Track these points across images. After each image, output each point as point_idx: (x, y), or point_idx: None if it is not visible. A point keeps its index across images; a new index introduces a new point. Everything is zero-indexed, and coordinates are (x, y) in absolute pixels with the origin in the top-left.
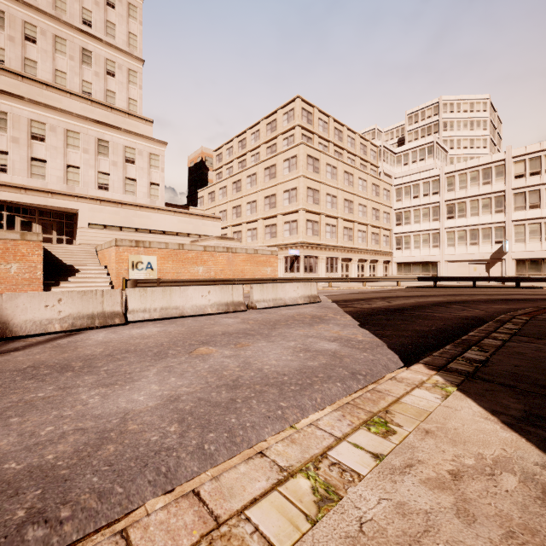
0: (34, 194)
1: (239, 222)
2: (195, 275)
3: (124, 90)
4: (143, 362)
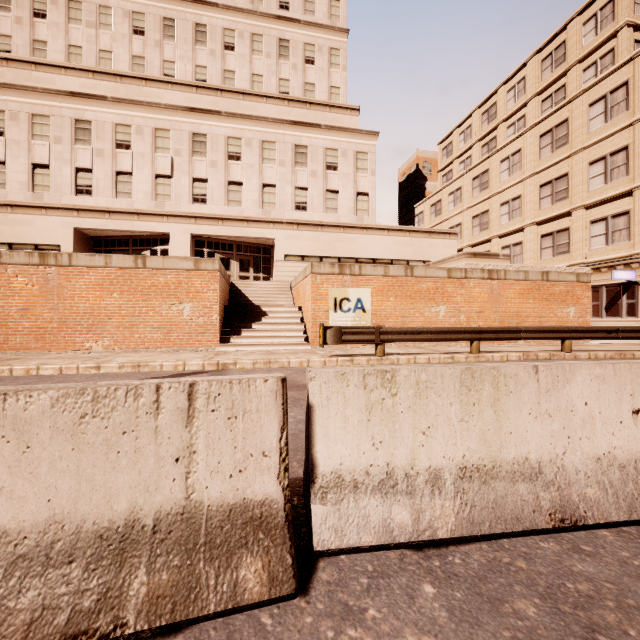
0: (231, 225)
1: (484, 237)
2: (432, 320)
3: (325, 78)
4: None
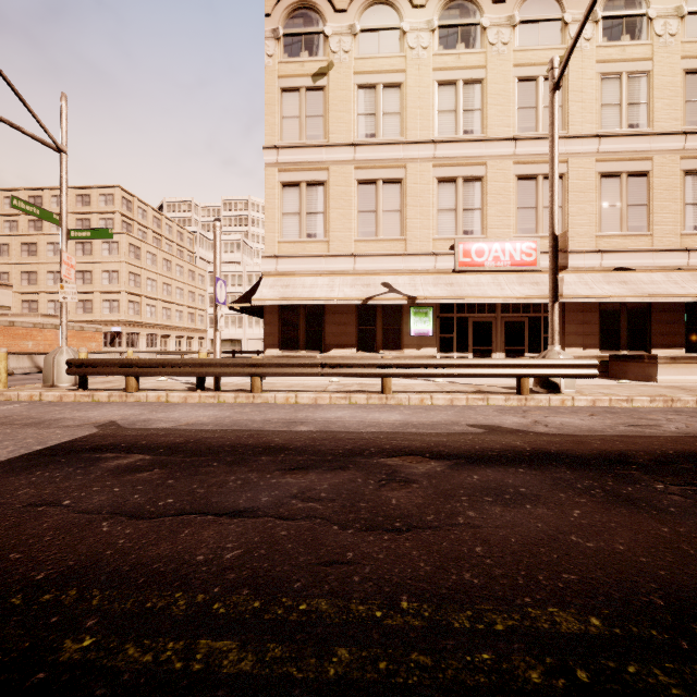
0: None
1: (34, 290)
2: (26, 349)
3: None
4: None
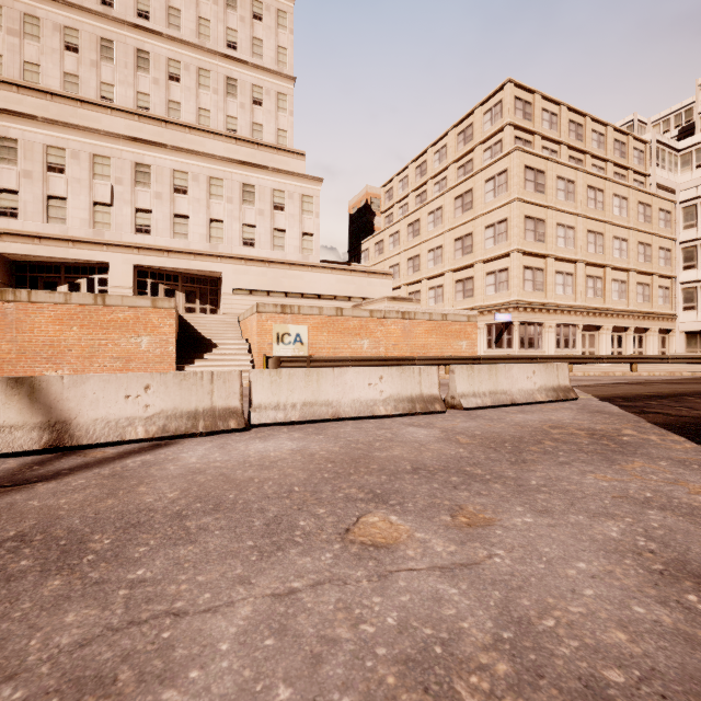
0: (177, 257)
1: (416, 278)
2: (358, 351)
3: (273, 120)
4: (232, 557)
